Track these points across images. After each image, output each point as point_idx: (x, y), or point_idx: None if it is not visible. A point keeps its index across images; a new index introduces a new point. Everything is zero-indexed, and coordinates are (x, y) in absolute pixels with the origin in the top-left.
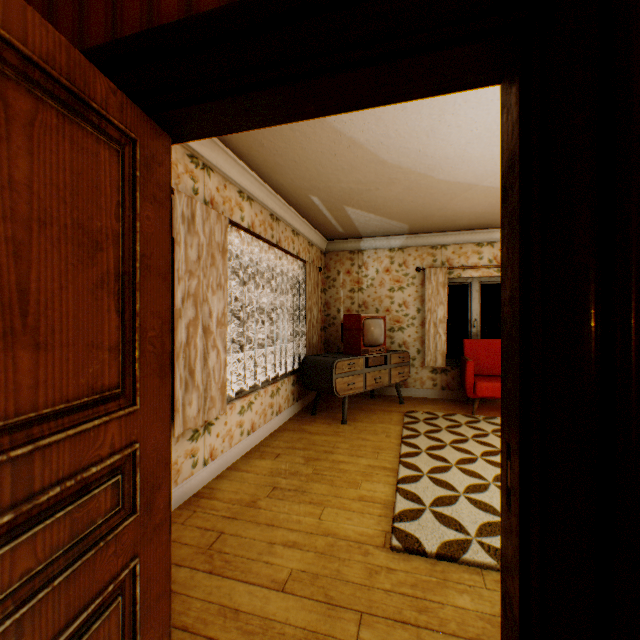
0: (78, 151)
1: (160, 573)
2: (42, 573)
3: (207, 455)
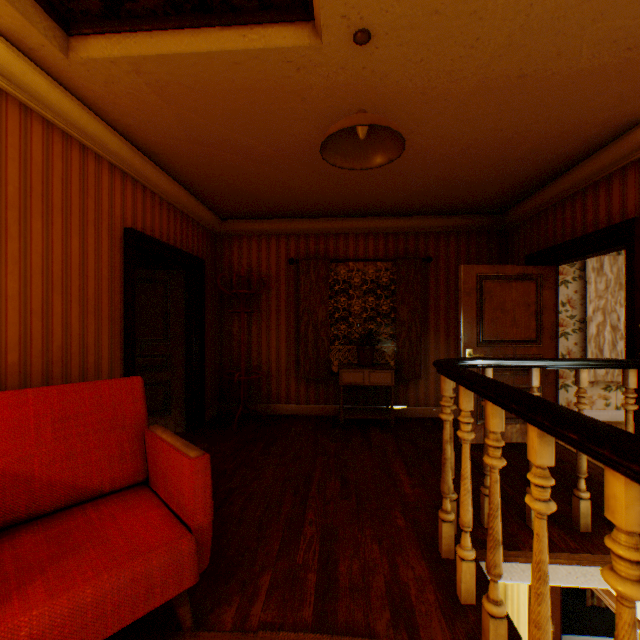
0: (523, 287)
1: (549, 397)
2: (516, 371)
3: (618, 404)
